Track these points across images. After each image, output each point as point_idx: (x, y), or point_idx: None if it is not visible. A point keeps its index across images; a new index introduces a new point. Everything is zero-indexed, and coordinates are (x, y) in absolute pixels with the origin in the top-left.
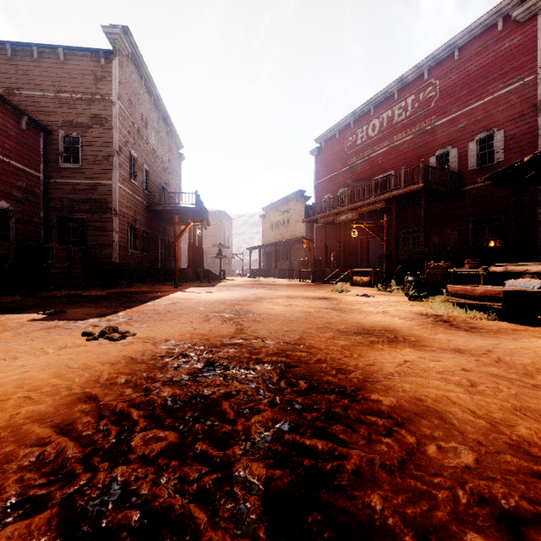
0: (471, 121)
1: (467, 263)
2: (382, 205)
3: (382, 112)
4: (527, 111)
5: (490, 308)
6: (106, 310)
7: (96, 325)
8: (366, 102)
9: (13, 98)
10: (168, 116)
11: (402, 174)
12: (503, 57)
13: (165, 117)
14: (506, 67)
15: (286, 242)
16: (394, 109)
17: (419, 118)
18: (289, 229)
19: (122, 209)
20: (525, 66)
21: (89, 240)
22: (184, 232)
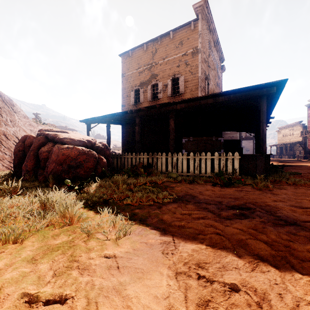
0: None
1: None
2: None
3: None
4: None
5: None
6: None
7: None
8: None
9: None
10: None
11: None
12: None
13: None
14: None
15: (291, 143)
16: None
17: None
18: (293, 137)
19: None
20: None
21: None
22: None
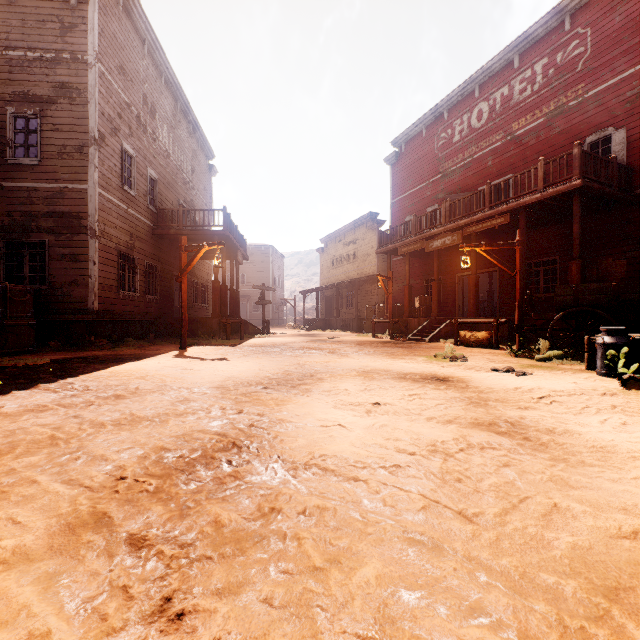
0: None
1: None
2: (503, 221)
3: (493, 91)
4: None
5: None
6: None
7: None
8: (468, 79)
9: None
10: (190, 108)
11: (540, 169)
12: None
13: (185, 109)
14: None
15: (353, 282)
16: (513, 83)
17: (556, 91)
18: (356, 266)
19: (105, 228)
20: None
21: (52, 275)
22: (194, 260)
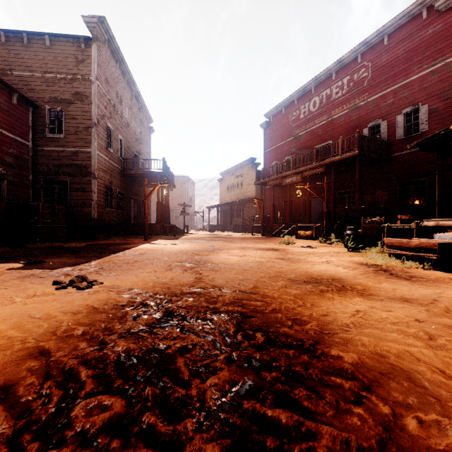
0: (399, 97)
1: (399, 218)
2: (322, 170)
3: (322, 91)
4: (448, 88)
5: (425, 259)
6: (80, 260)
7: (68, 274)
8: (308, 82)
9: (6, 78)
10: (140, 94)
11: (340, 143)
12: (427, 41)
13: (137, 95)
14: (430, 50)
15: (240, 201)
16: (332, 88)
17: (354, 95)
18: (242, 191)
19: (99, 173)
20: (446, 49)
21: (71, 199)
22: (153, 192)
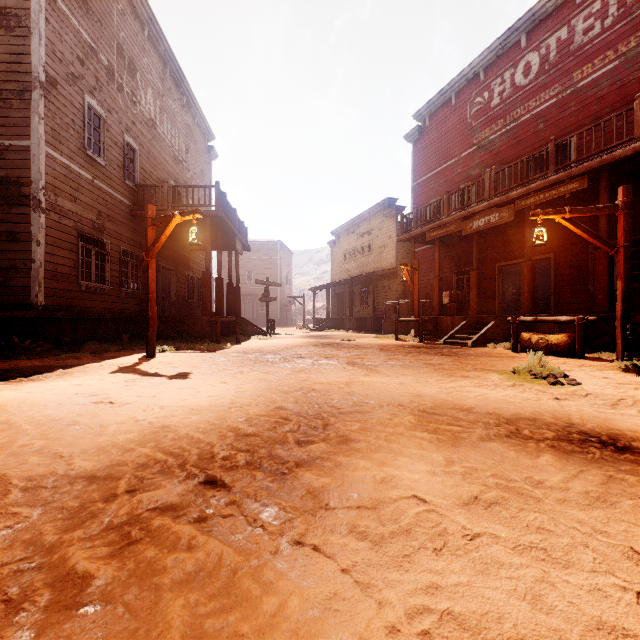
0: None
1: None
2: (578, 186)
3: (546, 37)
4: None
5: None
6: None
7: None
8: (512, 26)
9: None
10: (183, 76)
11: (638, 109)
12: None
13: (176, 75)
14: None
15: (368, 276)
16: (574, 23)
17: (639, 22)
18: (371, 259)
19: (57, 200)
20: None
21: None
22: (163, 236)
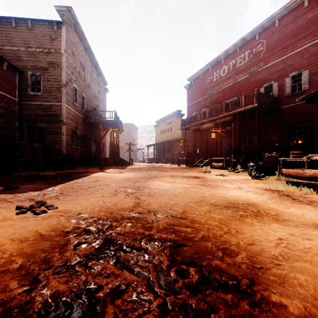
0: (286, 65)
1: (291, 154)
2: (230, 118)
3: (229, 61)
4: None
5: None
6: (47, 186)
7: (33, 199)
8: (219, 55)
9: None
10: (98, 64)
11: (243, 98)
12: (308, 23)
13: (96, 65)
14: (310, 29)
15: (170, 141)
16: (237, 59)
17: (253, 64)
18: (171, 134)
19: (67, 120)
20: None
21: (47, 140)
22: (106, 134)
